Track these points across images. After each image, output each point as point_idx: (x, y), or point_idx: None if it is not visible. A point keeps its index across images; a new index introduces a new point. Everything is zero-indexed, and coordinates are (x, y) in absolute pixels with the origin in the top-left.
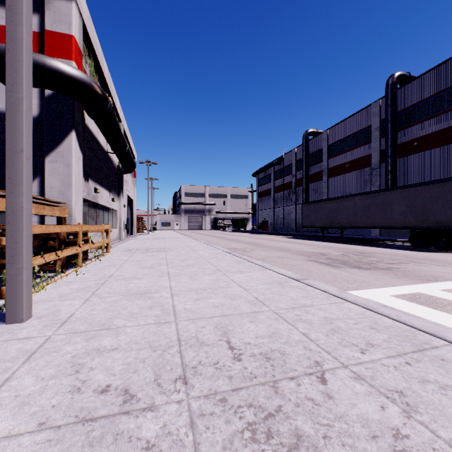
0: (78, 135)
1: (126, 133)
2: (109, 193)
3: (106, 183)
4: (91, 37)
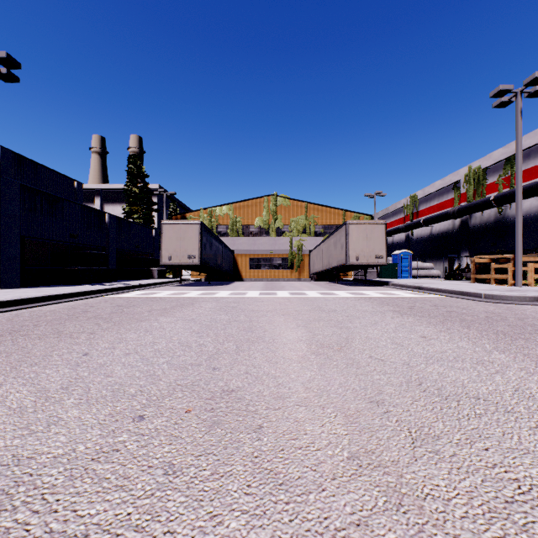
0: None
1: None
2: None
3: None
4: None
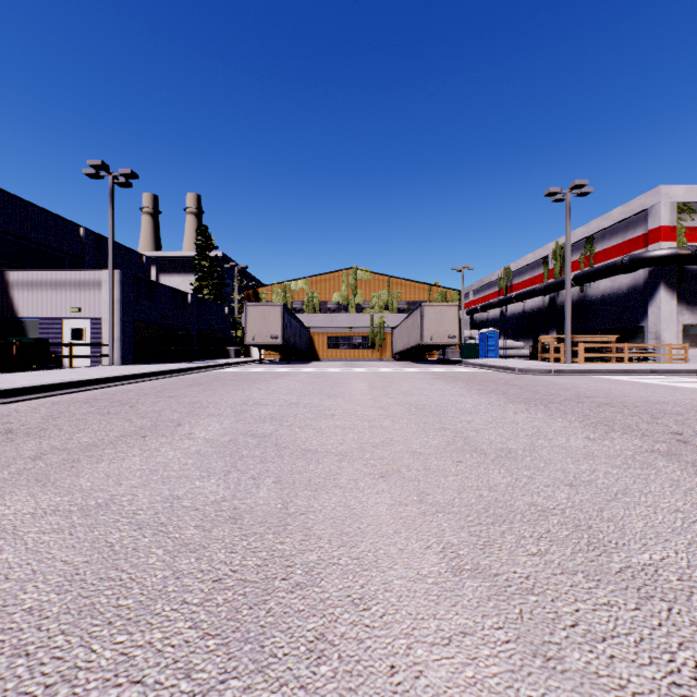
0: (668, 285)
1: None
2: None
3: None
4: (695, 199)
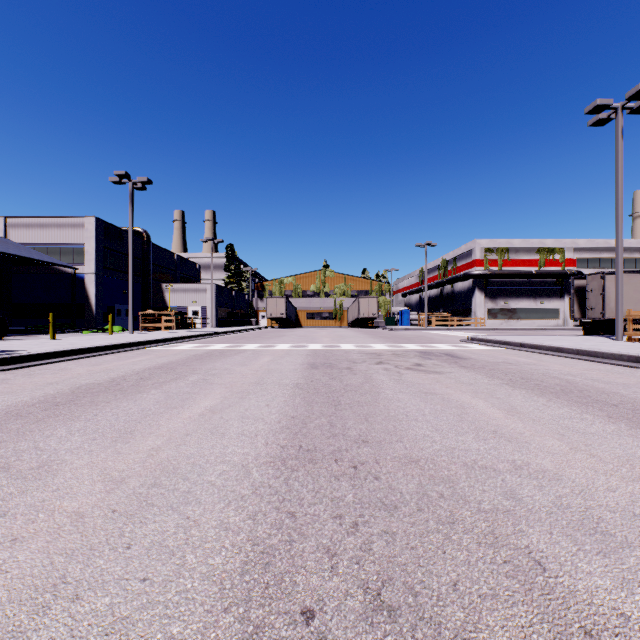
0: (480, 288)
1: (583, 246)
2: (532, 300)
3: (527, 295)
4: (493, 245)
